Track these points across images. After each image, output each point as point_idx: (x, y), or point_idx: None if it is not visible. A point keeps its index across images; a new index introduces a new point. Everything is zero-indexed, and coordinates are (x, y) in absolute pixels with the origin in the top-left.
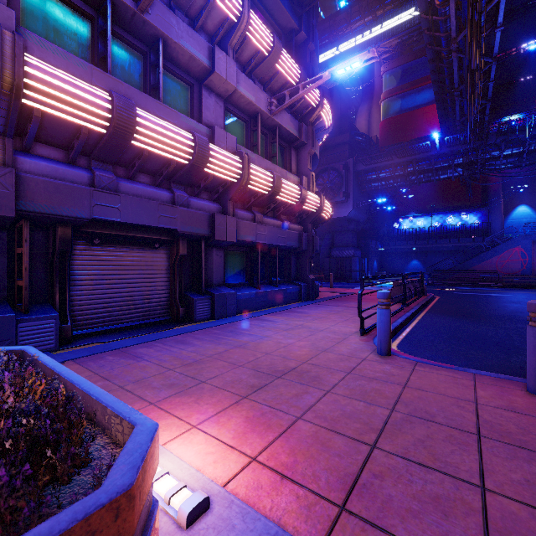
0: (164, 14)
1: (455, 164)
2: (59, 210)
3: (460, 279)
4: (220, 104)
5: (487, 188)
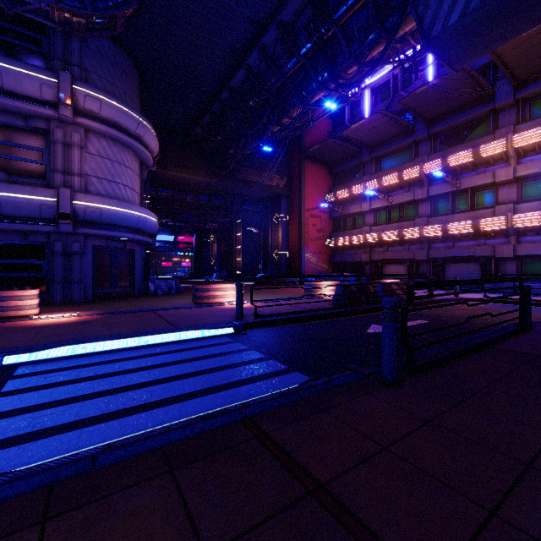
0: (468, 180)
1: None
2: (435, 256)
3: None
4: (512, 186)
5: None
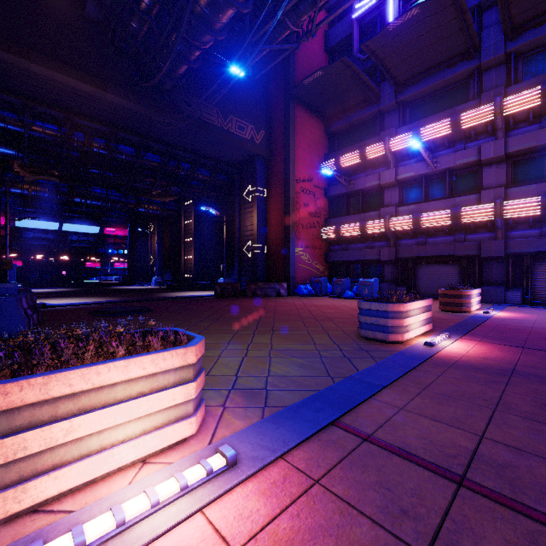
0: None
1: None
2: (521, 250)
3: None
4: None
5: None
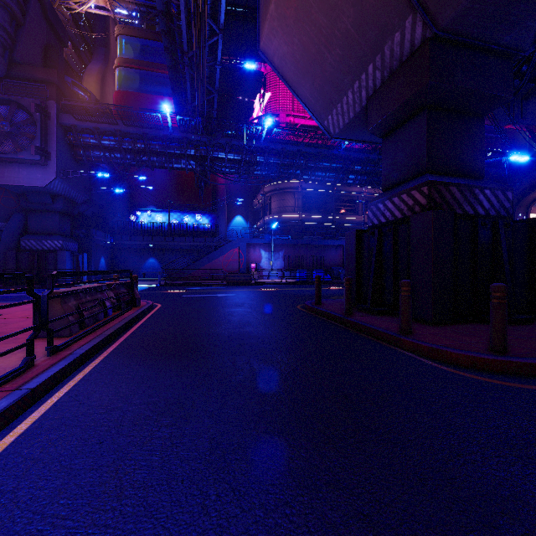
0: None
1: (188, 154)
2: None
3: (194, 278)
4: None
5: (216, 195)
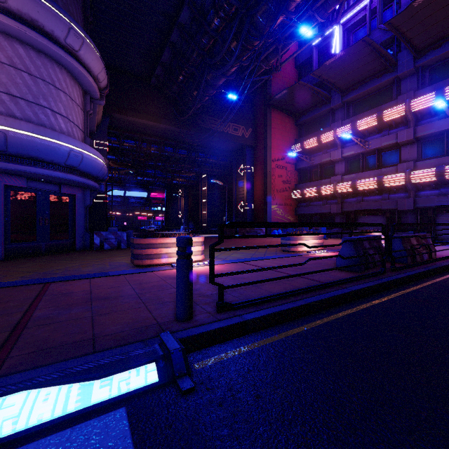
0: None
1: None
2: (425, 205)
3: None
4: None
5: None
